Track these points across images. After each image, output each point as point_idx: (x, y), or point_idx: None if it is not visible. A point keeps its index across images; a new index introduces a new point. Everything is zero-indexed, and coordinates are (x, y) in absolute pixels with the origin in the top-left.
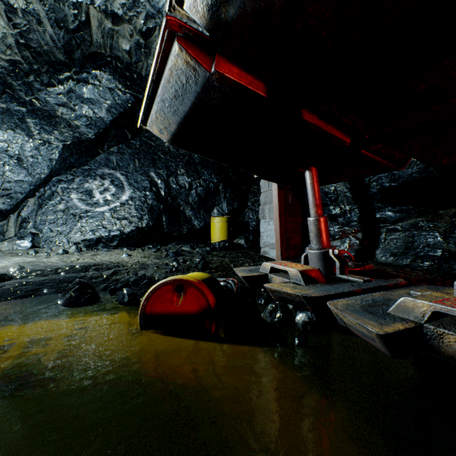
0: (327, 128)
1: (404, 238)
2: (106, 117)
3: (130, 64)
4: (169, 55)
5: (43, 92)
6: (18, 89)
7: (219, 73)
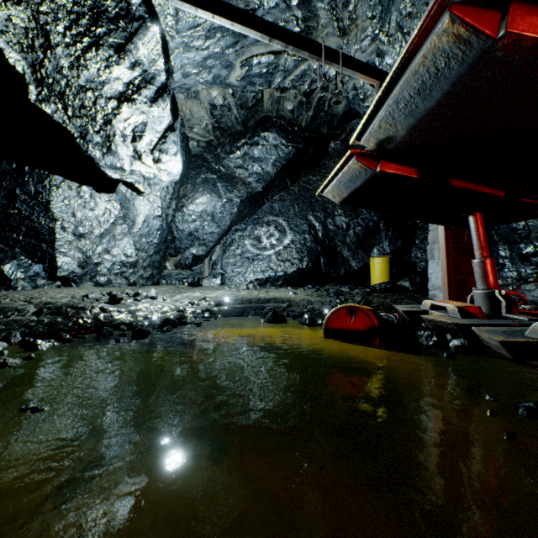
0: (477, 188)
1: None
2: (271, 171)
3: (291, 120)
4: (349, 162)
5: (226, 159)
6: (211, 161)
7: (382, 171)
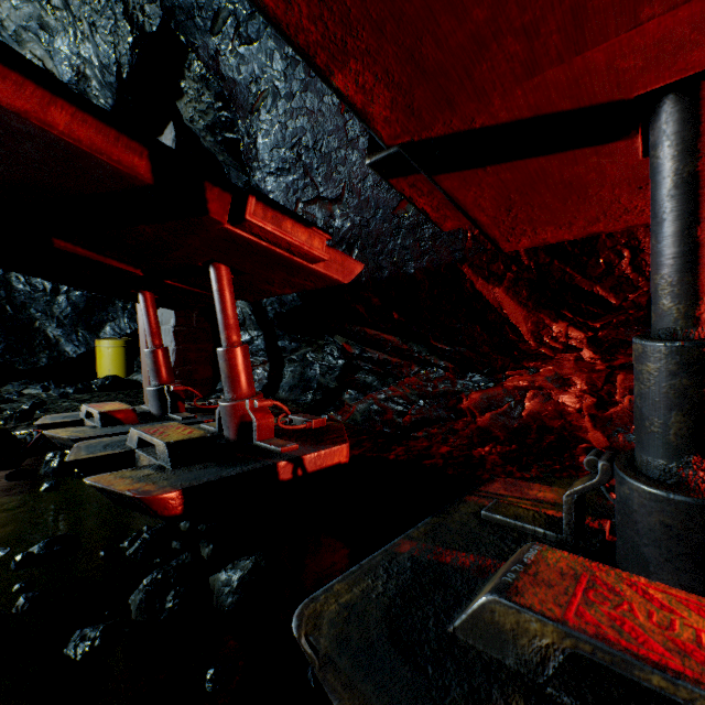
0: (101, 258)
1: (300, 370)
2: None
3: None
4: None
5: None
6: None
7: None
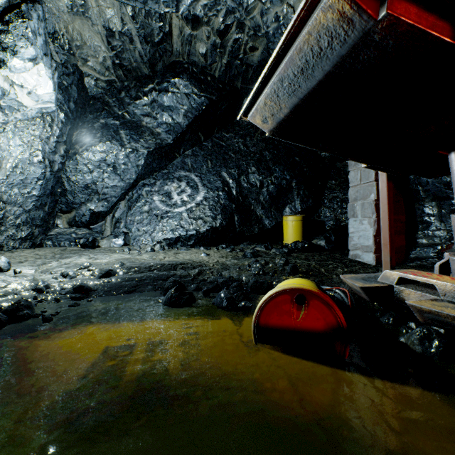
0: None
1: None
2: (183, 122)
3: (204, 67)
4: (313, 11)
5: (132, 105)
6: (113, 105)
7: (390, 18)
